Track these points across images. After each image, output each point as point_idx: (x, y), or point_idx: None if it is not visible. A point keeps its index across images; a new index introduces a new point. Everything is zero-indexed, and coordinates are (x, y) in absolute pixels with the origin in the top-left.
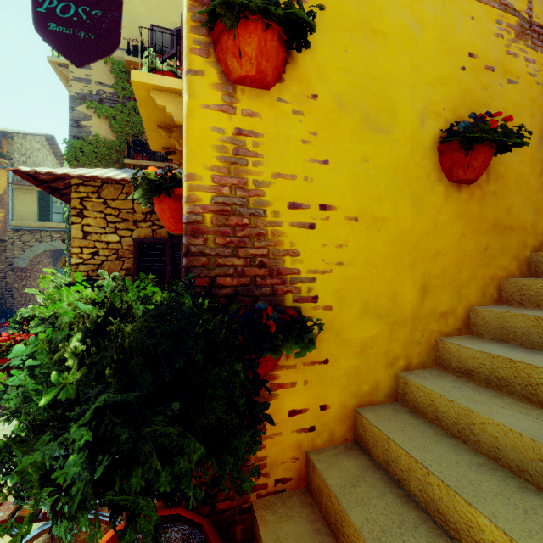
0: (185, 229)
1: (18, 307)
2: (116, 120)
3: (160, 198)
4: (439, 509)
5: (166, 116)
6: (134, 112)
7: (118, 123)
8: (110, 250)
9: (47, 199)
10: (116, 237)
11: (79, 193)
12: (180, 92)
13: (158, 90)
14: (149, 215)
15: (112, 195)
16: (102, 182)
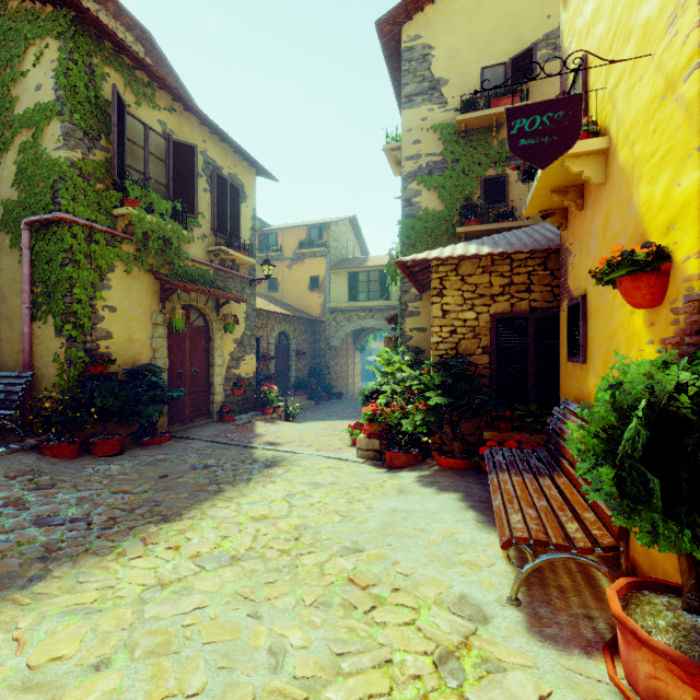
0: (697, 307)
1: (332, 383)
2: (444, 188)
3: (635, 276)
4: None
5: (566, 179)
6: (463, 174)
7: (446, 191)
8: (467, 328)
9: (355, 280)
10: (473, 314)
11: (438, 273)
12: (601, 150)
13: (573, 157)
14: (507, 288)
15: (469, 271)
16: (459, 259)
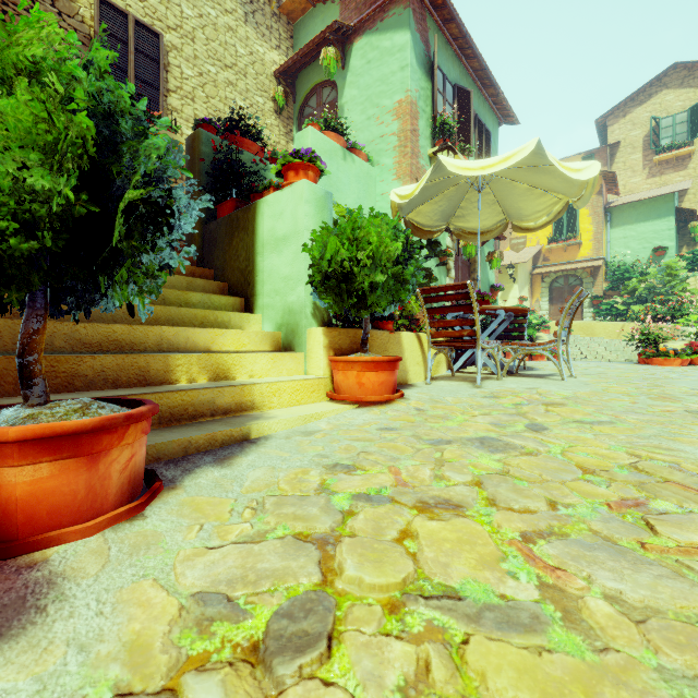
0: None
1: None
2: None
3: None
4: (86, 342)
5: None
6: None
7: None
8: None
9: None
10: None
11: None
12: None
13: None
14: None
15: None
16: None
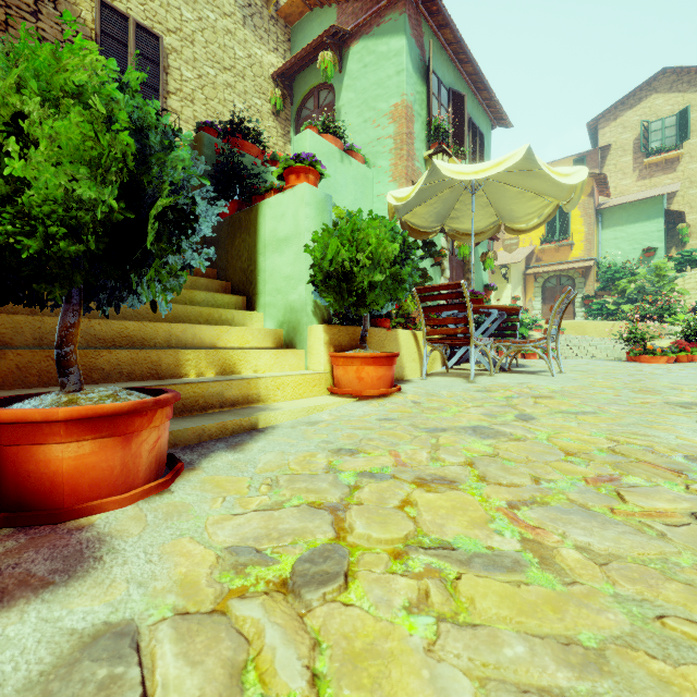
0: None
1: None
2: None
3: None
4: (101, 337)
5: None
6: None
7: None
8: None
9: None
10: None
11: None
12: None
13: None
14: None
15: None
16: None
